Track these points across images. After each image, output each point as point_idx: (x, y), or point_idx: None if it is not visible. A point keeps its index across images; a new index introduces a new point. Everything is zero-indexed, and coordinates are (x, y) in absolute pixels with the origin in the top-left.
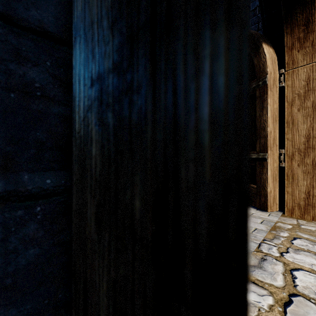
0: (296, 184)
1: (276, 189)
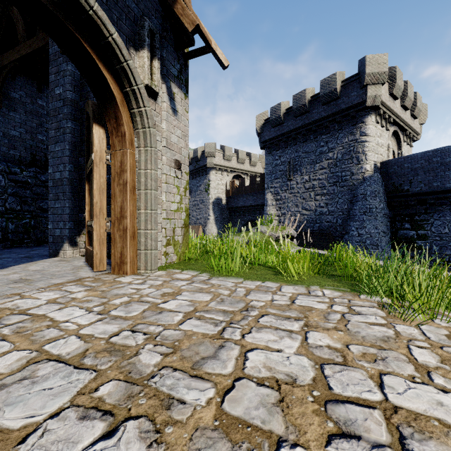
0: (116, 246)
1: (103, 251)
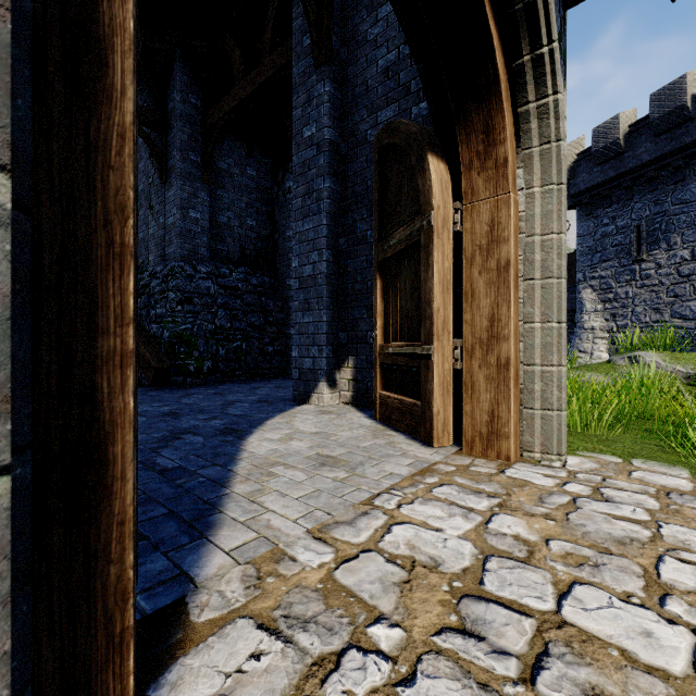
0: (478, 398)
1: (448, 408)
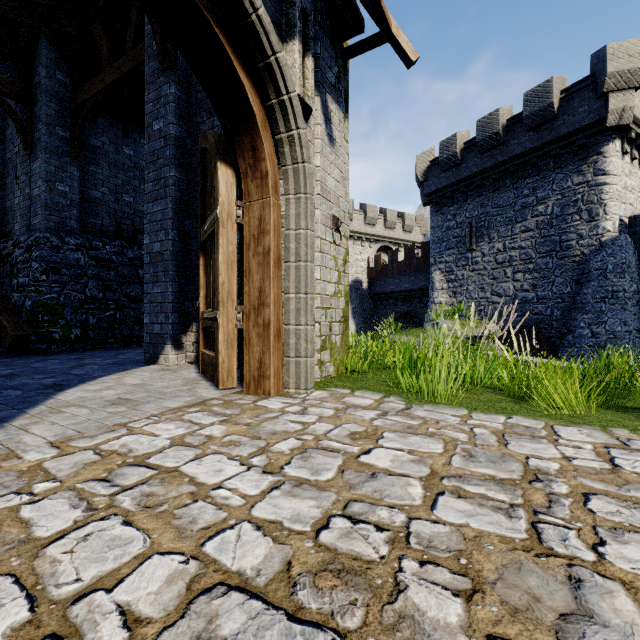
0: (252, 351)
1: (232, 358)
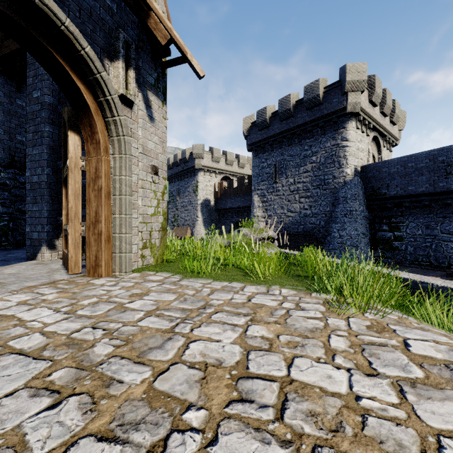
0: (91, 250)
1: (78, 255)
